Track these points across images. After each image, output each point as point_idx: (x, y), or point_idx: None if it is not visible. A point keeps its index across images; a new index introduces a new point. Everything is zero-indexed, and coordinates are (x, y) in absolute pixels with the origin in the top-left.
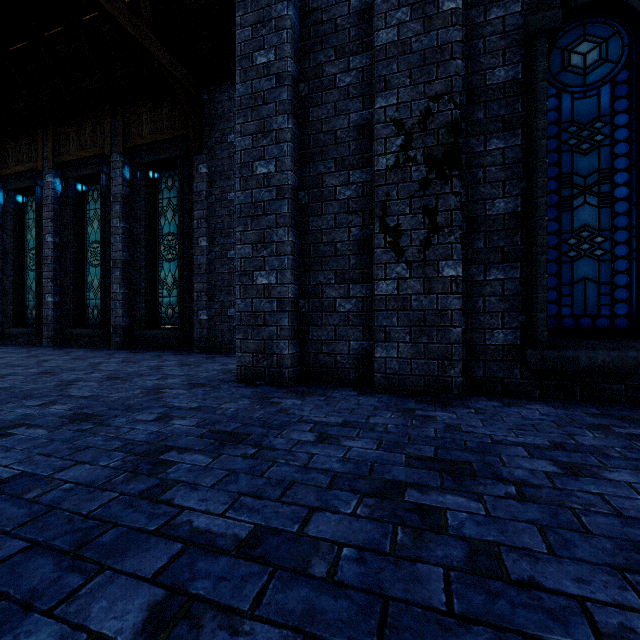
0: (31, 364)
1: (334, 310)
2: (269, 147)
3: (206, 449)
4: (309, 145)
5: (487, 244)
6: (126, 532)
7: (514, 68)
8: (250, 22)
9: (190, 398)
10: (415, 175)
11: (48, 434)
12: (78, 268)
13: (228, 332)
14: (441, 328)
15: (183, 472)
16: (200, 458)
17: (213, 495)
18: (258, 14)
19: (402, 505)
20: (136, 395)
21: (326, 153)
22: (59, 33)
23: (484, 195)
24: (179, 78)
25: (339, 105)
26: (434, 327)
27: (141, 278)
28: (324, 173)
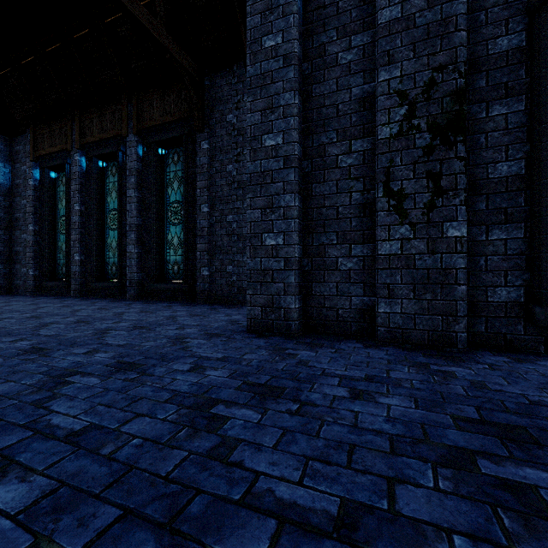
0: (67, 313)
1: (336, 268)
2: (277, 121)
3: (250, 403)
4: (312, 118)
5: (489, 206)
6: (212, 501)
7: (517, 36)
8: (259, 10)
9: (212, 348)
10: (419, 142)
11: (101, 383)
12: (100, 232)
13: (227, 286)
14: (445, 286)
15: (239, 429)
16: (249, 413)
17: (280, 458)
18: (266, 2)
19: (484, 479)
20: (164, 344)
21: (328, 125)
22: (86, 34)
23: (486, 159)
24: (186, 67)
25: (341, 81)
26: (438, 285)
27: (152, 240)
28: (326, 143)
